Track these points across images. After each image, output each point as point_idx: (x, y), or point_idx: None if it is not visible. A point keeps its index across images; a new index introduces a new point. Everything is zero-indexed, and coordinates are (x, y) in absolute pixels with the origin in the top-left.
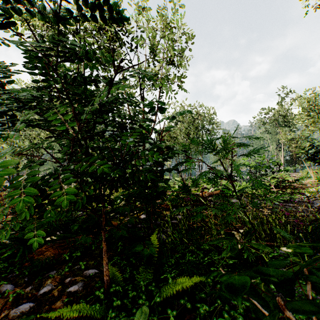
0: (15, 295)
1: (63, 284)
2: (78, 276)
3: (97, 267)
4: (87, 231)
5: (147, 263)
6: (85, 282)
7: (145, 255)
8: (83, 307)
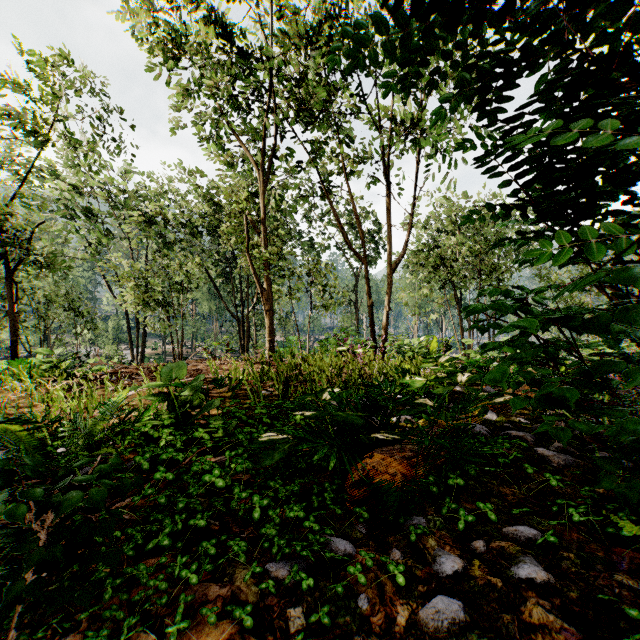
0: (403, 569)
1: (476, 555)
2: (495, 538)
3: (518, 521)
4: (587, 411)
5: None
6: (539, 559)
7: None
8: None
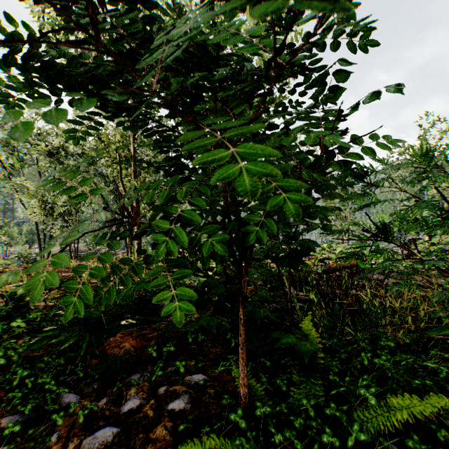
0: (87, 412)
1: (156, 396)
2: (176, 384)
3: (203, 370)
4: (201, 308)
5: (308, 366)
6: (192, 396)
7: (304, 353)
8: (222, 444)
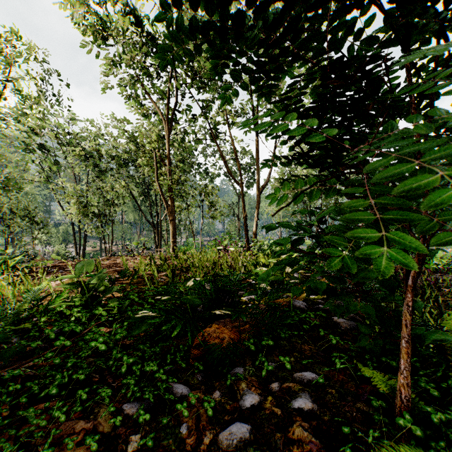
0: (213, 405)
1: (271, 393)
2: (287, 381)
3: (307, 368)
4: (335, 295)
5: None
6: (312, 395)
7: None
8: None
